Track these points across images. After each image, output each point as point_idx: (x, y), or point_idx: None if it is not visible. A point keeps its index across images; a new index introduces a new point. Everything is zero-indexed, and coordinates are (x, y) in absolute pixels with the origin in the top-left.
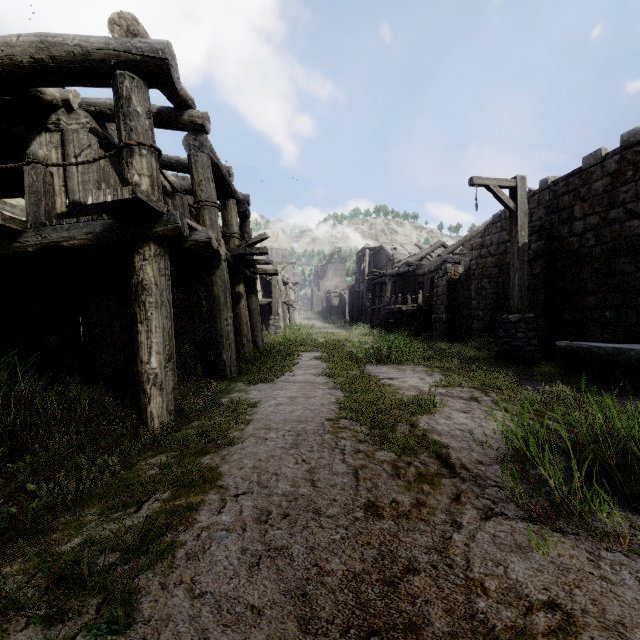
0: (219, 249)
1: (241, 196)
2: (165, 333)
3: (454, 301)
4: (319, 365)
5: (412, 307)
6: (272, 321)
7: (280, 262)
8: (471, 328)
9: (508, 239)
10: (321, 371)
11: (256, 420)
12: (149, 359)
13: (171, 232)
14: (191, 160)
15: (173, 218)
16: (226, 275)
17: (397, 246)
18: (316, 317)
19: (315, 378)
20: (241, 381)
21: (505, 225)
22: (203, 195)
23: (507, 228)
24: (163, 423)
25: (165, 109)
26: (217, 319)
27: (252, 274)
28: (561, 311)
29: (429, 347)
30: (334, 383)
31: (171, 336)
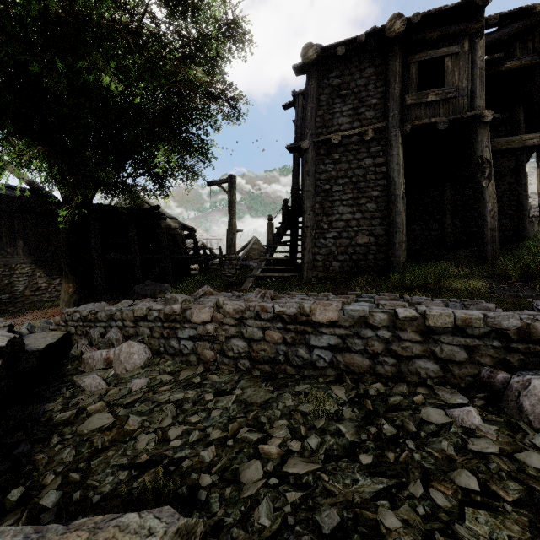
0: None
1: None
2: None
3: None
4: None
5: None
6: None
7: None
8: None
9: None
10: None
11: None
12: None
13: None
14: None
15: None
16: None
17: (532, 195)
18: None
19: None
20: None
21: None
22: None
23: None
24: None
25: None
26: None
27: None
28: None
29: None
30: None
31: None
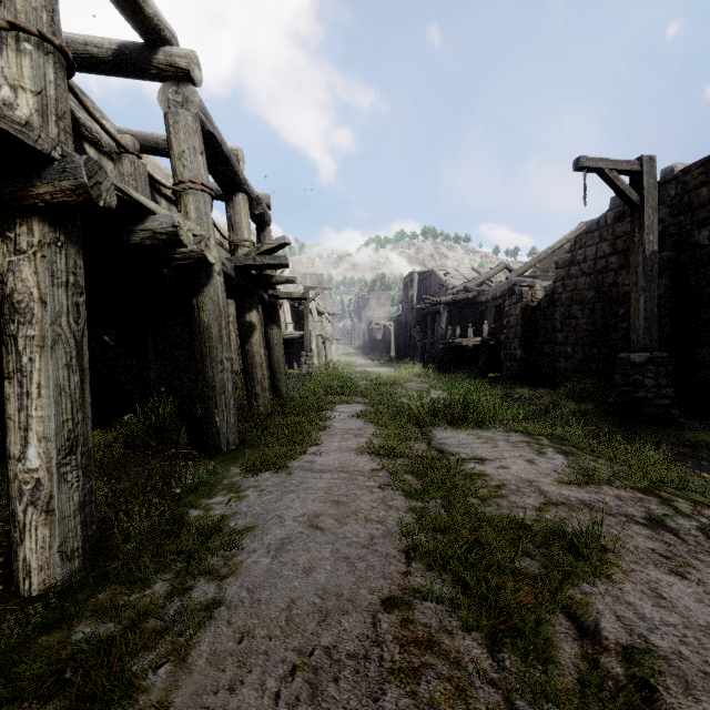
0: (206, 253)
1: (256, 192)
2: (63, 397)
3: (531, 334)
4: (362, 429)
5: (474, 341)
6: (304, 358)
7: (313, 287)
8: (555, 368)
9: (610, 252)
10: (366, 445)
11: (221, 610)
12: (22, 452)
13: (69, 196)
14: (168, 121)
15: (71, 167)
16: (221, 295)
17: (451, 270)
18: (357, 352)
19: (356, 459)
20: (235, 466)
21: (606, 234)
22: (186, 173)
23: (609, 238)
24: (46, 584)
25: (130, 44)
26: (206, 362)
27: (272, 298)
28: (695, 347)
29: (505, 394)
30: (388, 472)
31: (79, 402)
